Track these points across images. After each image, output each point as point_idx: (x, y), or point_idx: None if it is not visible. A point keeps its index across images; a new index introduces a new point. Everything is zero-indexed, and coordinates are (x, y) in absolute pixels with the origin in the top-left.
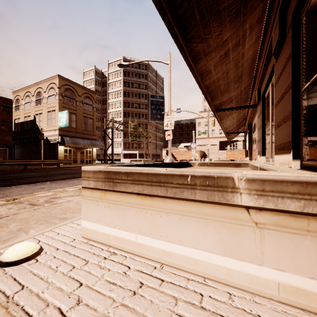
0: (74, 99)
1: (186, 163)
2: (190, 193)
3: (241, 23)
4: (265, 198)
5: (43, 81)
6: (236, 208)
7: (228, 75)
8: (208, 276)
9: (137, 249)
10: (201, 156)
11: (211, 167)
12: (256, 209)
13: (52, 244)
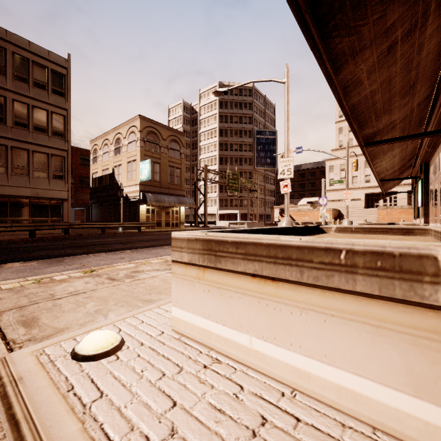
0: (157, 144)
1: (316, 227)
2: (345, 280)
3: None
4: None
5: (123, 125)
6: None
7: (390, 85)
8: (381, 426)
9: (252, 359)
10: (335, 217)
11: (359, 235)
12: None
13: (135, 336)
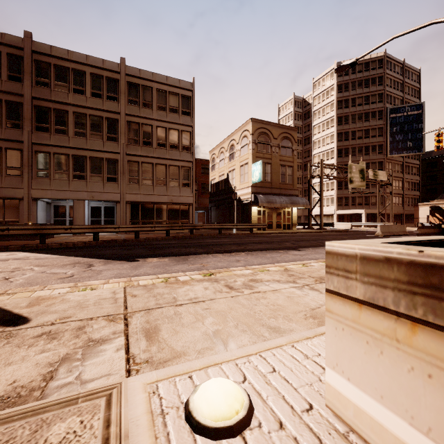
0: (268, 144)
1: None
2: None
3: None
4: None
5: (236, 132)
6: None
7: None
8: None
9: None
10: None
11: None
12: None
13: (267, 399)
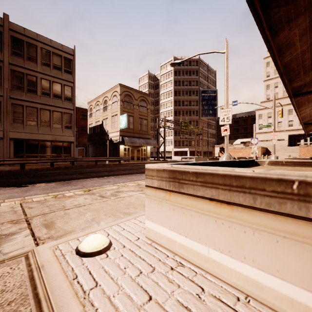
0: (131, 103)
1: (252, 161)
2: (297, 207)
3: None
4: None
5: (108, 91)
6: None
7: None
8: None
9: (209, 266)
10: (263, 153)
11: (289, 167)
12: None
13: (119, 240)
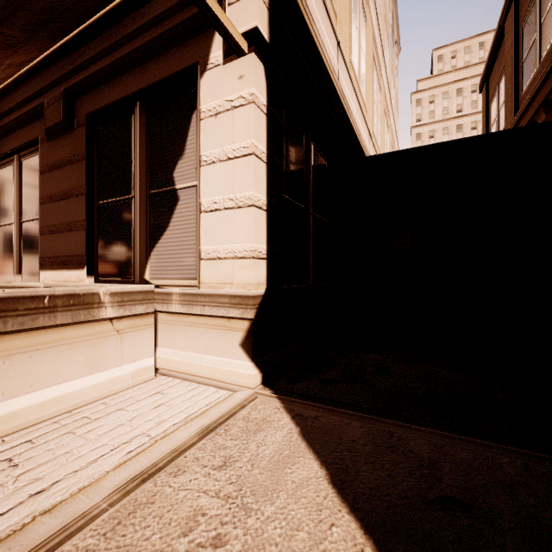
0: None
1: None
2: (49, 319)
3: (7, 56)
4: (124, 307)
5: None
6: (102, 322)
7: None
8: (74, 407)
9: None
10: None
11: None
12: (118, 319)
13: None
